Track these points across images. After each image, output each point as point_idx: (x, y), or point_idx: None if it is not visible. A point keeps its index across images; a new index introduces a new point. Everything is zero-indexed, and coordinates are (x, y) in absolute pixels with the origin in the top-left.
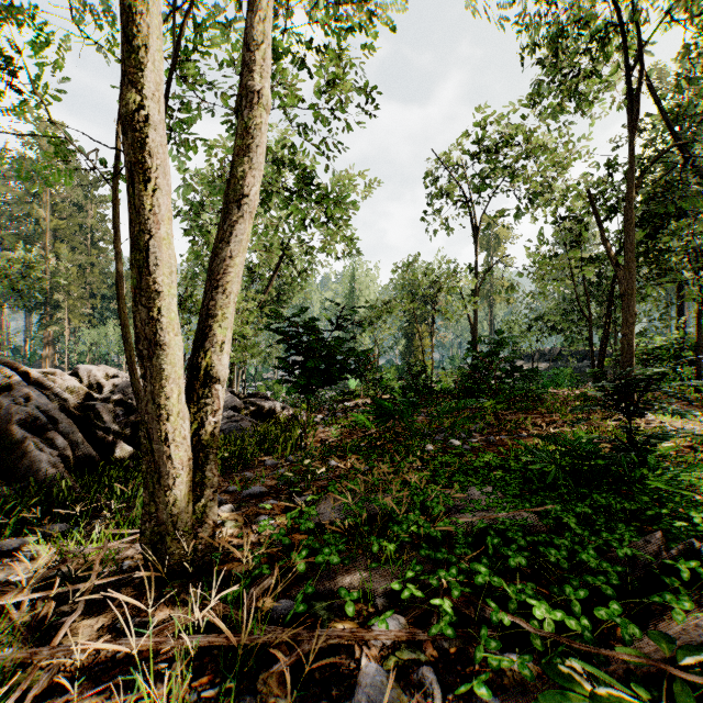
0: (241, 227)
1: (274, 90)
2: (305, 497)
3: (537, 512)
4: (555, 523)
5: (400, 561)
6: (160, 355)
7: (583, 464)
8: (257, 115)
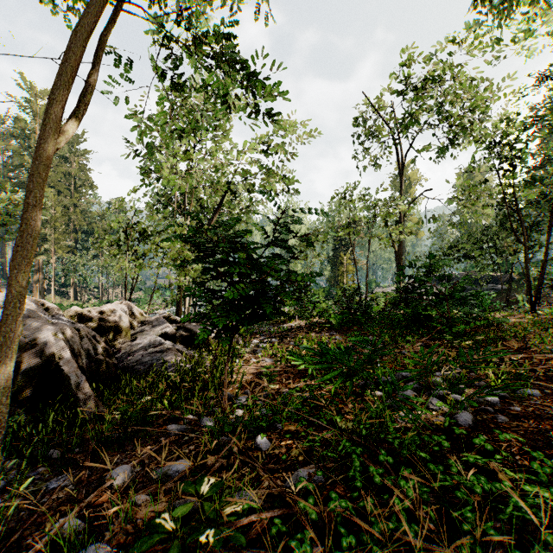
0: None
1: None
2: None
3: None
4: None
5: None
6: None
7: None
8: None
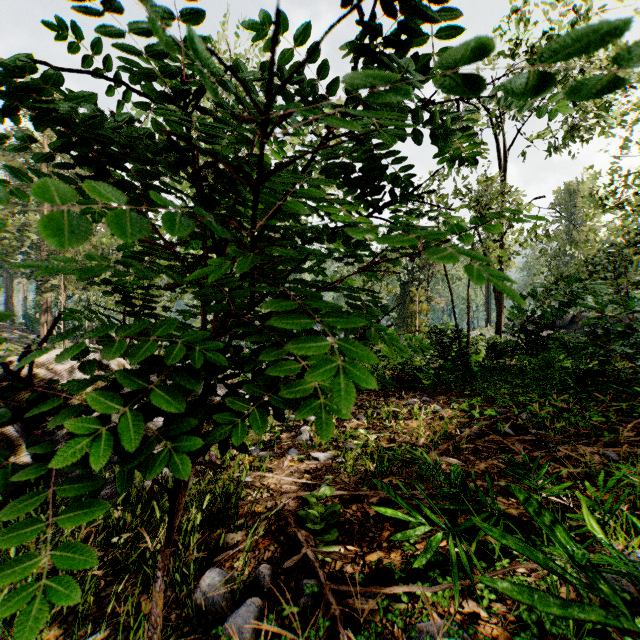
0: None
1: None
2: None
3: None
4: None
5: None
6: None
7: None
8: None
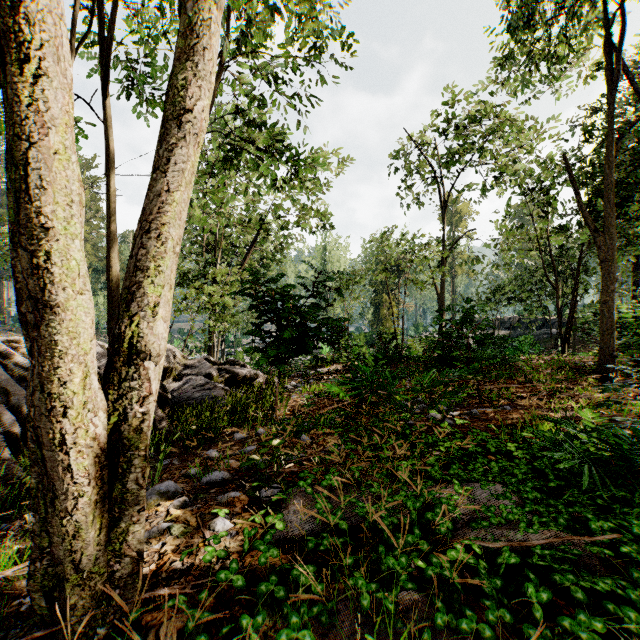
0: (182, 153)
1: (239, 26)
2: (272, 490)
3: (568, 525)
4: (612, 554)
5: (405, 633)
6: (52, 321)
7: (614, 456)
8: (206, 11)
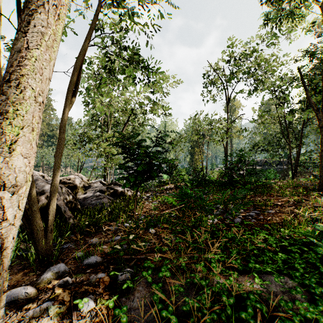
0: (39, 17)
1: None
2: (126, 274)
3: None
4: None
5: None
6: None
7: None
8: None
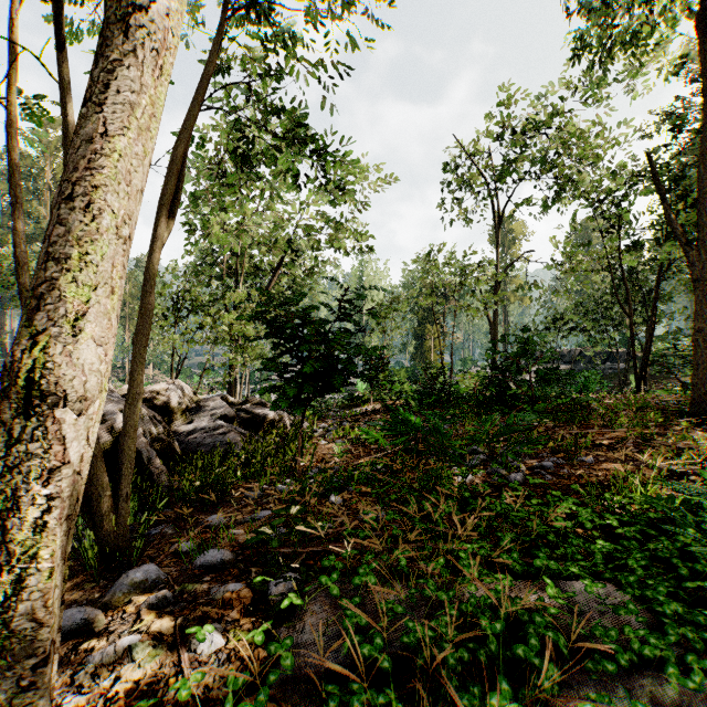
0: (126, 73)
1: None
2: (285, 583)
3: None
4: None
5: None
6: None
7: None
8: None
